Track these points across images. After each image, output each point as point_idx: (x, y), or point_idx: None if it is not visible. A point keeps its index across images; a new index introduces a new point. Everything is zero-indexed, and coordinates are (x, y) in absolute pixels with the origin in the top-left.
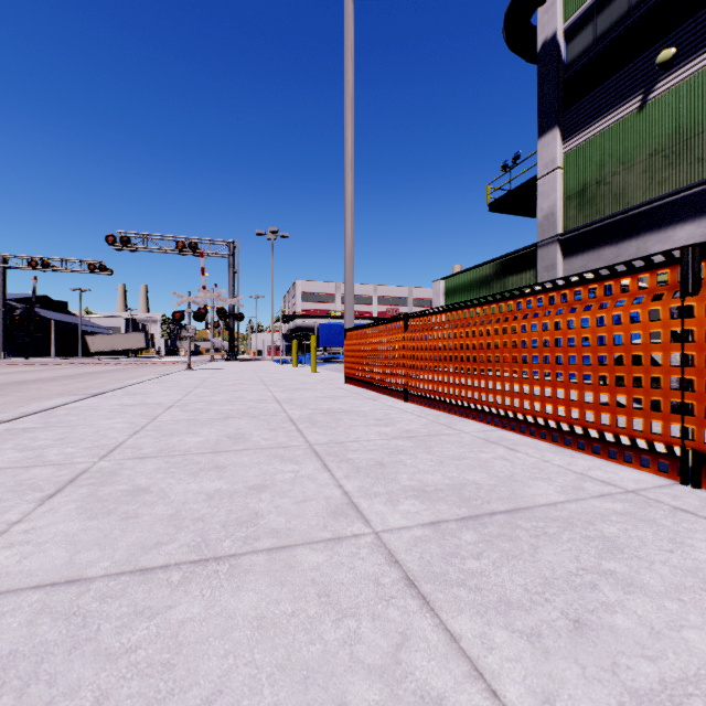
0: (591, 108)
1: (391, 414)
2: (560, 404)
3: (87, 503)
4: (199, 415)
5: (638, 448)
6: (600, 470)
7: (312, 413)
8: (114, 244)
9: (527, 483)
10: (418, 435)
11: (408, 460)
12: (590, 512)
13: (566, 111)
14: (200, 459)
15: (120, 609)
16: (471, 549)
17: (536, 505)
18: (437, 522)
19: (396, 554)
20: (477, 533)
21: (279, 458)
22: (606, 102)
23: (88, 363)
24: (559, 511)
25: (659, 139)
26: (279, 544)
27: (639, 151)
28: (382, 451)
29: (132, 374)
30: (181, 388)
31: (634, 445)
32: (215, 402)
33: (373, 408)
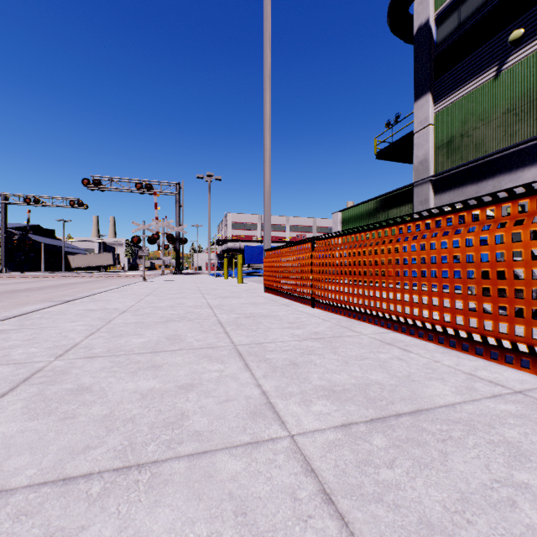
0: (457, 77)
1: (301, 318)
2: (446, 311)
3: (33, 402)
4: (146, 318)
5: (518, 351)
6: (486, 370)
7: (238, 317)
8: (88, 185)
9: (424, 383)
10: (325, 336)
11: (318, 360)
12: (487, 414)
13: (436, 80)
14: (140, 358)
15: (31, 531)
16: (383, 456)
17: (436, 406)
18: (348, 424)
19: (311, 461)
20: (386, 437)
21: (208, 358)
22: (468, 72)
23: (69, 276)
24: (459, 412)
25: (510, 101)
26: (200, 449)
27: (494, 110)
28: (295, 352)
29: (101, 285)
30: (135, 296)
31: (515, 348)
32: (161, 307)
33: (287, 313)
